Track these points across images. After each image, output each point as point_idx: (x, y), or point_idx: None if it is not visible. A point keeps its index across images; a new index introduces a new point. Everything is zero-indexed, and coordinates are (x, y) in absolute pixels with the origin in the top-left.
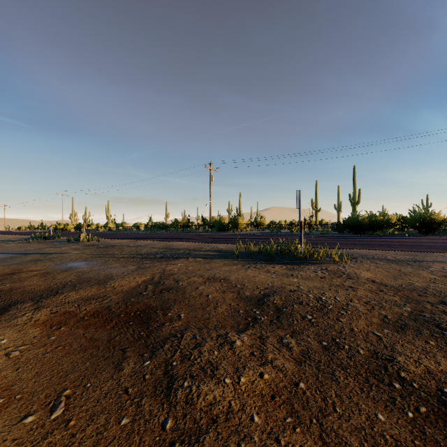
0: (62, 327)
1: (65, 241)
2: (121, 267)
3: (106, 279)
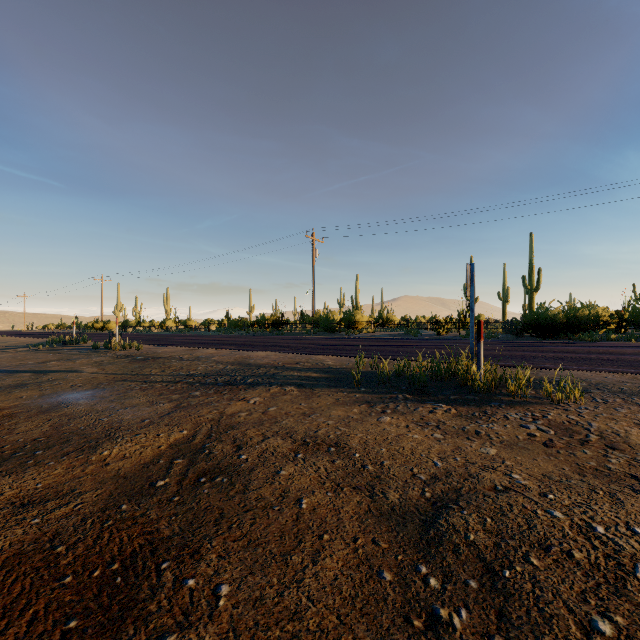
0: None
1: (90, 348)
2: (146, 404)
3: (102, 438)
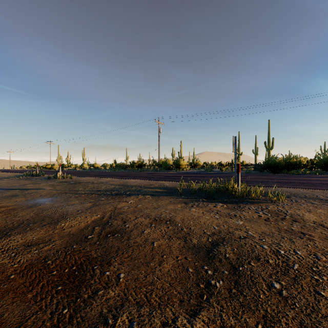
0: None
1: (46, 178)
2: (78, 204)
3: (59, 218)
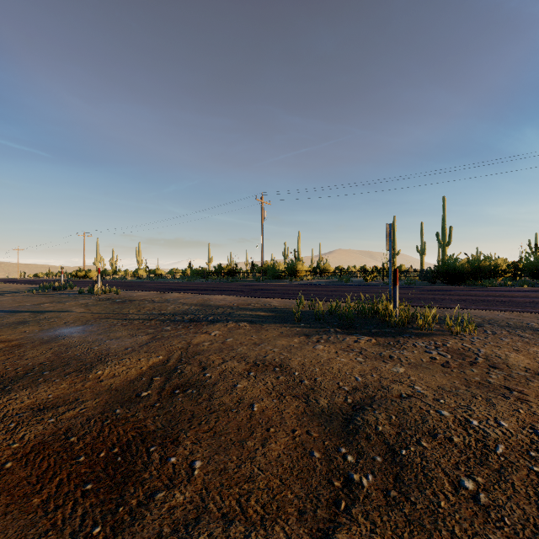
0: None
1: (76, 293)
2: (127, 336)
3: (95, 362)
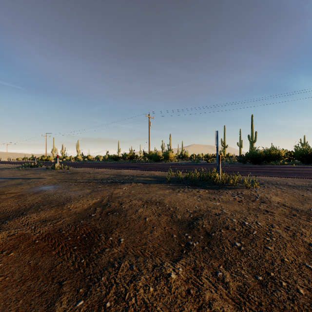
0: (12, 253)
1: (44, 169)
2: (79, 190)
3: (65, 201)
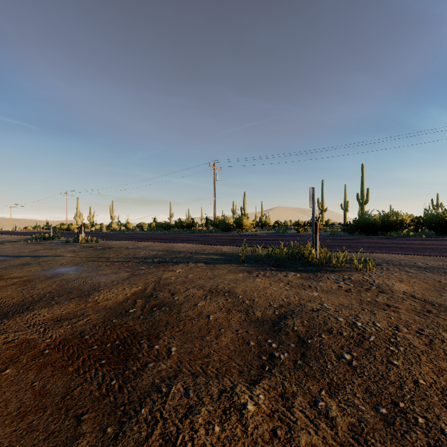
0: (8, 369)
1: (63, 242)
2: (112, 273)
3: (91, 290)
